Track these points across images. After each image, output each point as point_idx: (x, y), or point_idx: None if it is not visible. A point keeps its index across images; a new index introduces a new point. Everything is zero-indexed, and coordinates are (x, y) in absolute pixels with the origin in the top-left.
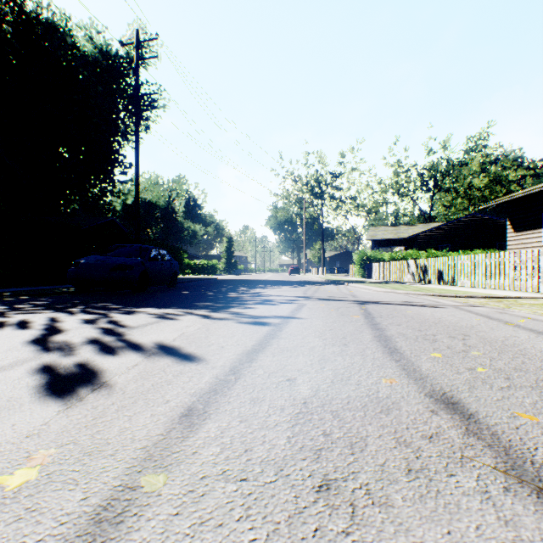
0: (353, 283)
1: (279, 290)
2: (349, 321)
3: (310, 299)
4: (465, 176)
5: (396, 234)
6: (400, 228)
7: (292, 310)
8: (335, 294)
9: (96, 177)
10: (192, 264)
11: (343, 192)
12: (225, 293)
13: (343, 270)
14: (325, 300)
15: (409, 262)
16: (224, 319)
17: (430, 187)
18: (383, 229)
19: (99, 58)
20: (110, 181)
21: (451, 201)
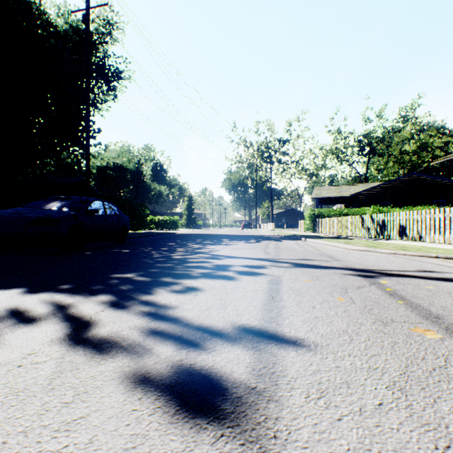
0: (311, 239)
1: (235, 247)
2: (448, 367)
3: (279, 264)
4: (397, 143)
5: (339, 193)
6: (342, 187)
7: (265, 301)
8: (306, 255)
9: (67, 141)
10: (156, 220)
11: (289, 156)
12: (170, 252)
13: (289, 225)
14: (303, 267)
15: (363, 217)
16: (104, 348)
17: (366, 152)
18: (326, 188)
19: (70, 32)
20: (81, 144)
21: (385, 164)
